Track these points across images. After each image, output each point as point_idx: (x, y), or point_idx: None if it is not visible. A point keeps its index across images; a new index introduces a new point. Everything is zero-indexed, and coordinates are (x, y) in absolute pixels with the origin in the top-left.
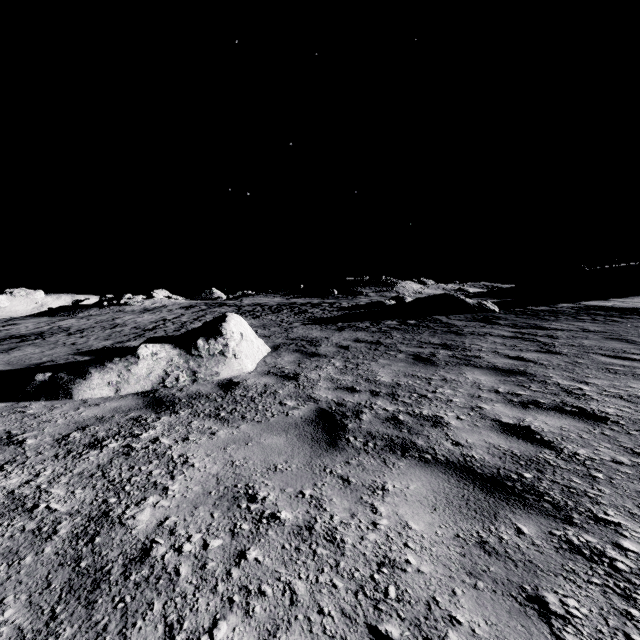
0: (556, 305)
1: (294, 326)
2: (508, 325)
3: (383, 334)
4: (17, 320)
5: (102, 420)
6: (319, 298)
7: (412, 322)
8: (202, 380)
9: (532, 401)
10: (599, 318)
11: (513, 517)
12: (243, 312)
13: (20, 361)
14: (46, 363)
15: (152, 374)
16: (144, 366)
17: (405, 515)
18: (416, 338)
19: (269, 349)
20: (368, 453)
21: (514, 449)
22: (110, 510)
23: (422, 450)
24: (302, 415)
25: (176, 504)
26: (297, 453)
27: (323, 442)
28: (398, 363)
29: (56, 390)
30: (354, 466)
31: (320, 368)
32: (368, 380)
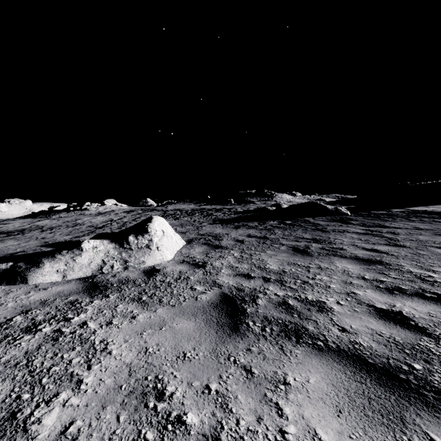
0: (391, 210)
1: (203, 225)
2: (359, 224)
3: (268, 231)
4: (9, 220)
5: (44, 304)
6: (221, 205)
7: (288, 222)
8: (132, 267)
9: (395, 287)
10: (425, 219)
11: (421, 423)
12: (167, 215)
13: (0, 251)
14: (18, 253)
15: (92, 263)
16: (86, 257)
17: (311, 419)
18: (293, 234)
19: (184, 242)
20: (266, 339)
21: (395, 336)
22: (19, 410)
23: (314, 336)
24: (208, 299)
25: (85, 402)
26: (204, 339)
27: (226, 327)
28: (282, 254)
29: (15, 276)
30: (255, 354)
31: (222, 258)
32: (260, 268)
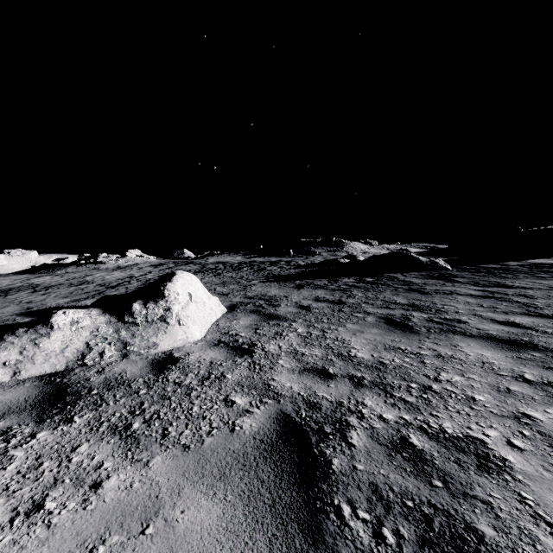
0: (504, 263)
1: (253, 283)
2: (469, 283)
3: (343, 292)
4: None
5: None
6: (277, 257)
7: (369, 280)
8: (134, 354)
9: None
10: None
11: None
12: (206, 270)
13: None
14: None
15: (68, 348)
16: (58, 338)
17: None
18: (379, 297)
19: (224, 309)
20: None
21: None
22: None
23: None
24: (256, 431)
25: None
26: None
27: (293, 522)
28: (370, 329)
29: None
30: None
31: (280, 336)
32: (341, 356)
